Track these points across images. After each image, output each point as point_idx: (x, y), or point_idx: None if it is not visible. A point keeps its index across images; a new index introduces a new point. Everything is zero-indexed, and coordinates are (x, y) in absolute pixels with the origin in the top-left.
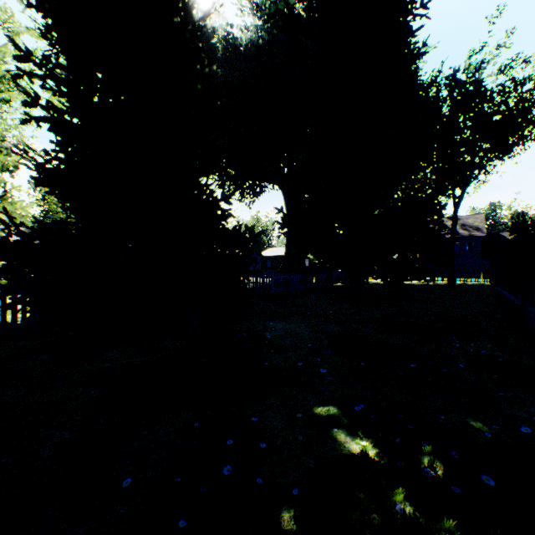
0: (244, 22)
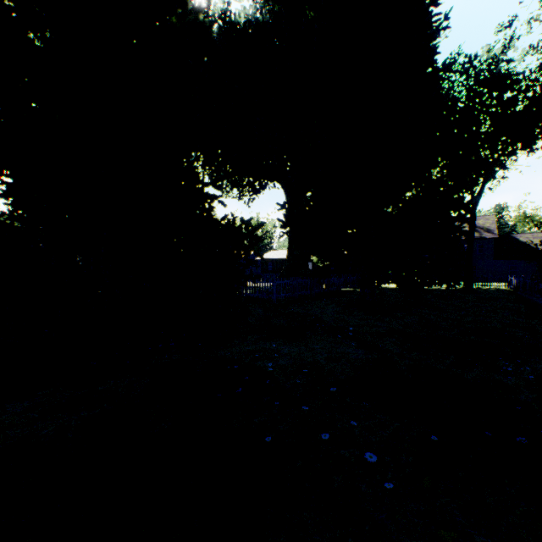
0: (243, 7)
